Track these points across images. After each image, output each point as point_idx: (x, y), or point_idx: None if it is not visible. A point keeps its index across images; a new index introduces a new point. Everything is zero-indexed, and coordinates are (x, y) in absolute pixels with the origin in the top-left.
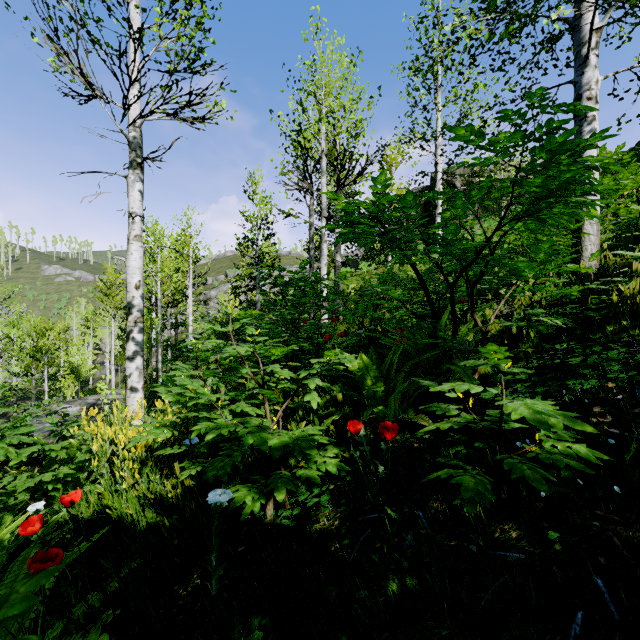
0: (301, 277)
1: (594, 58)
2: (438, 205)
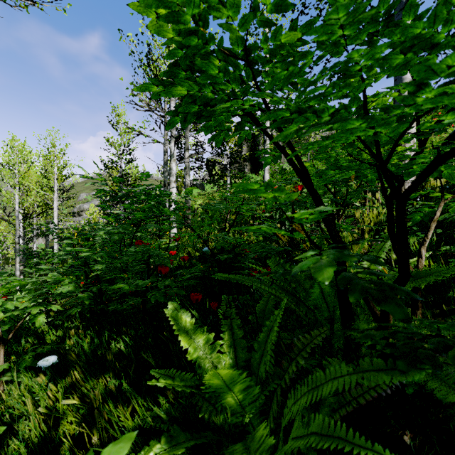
0: (144, 190)
1: None
2: (266, 140)
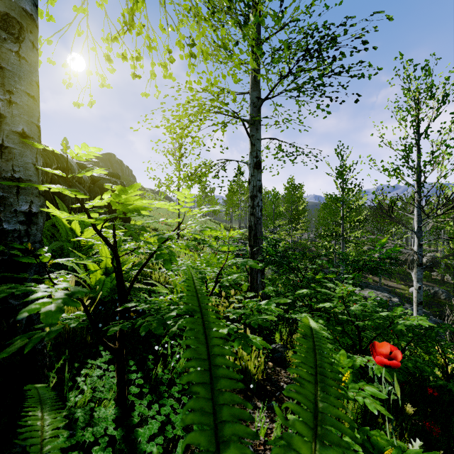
0: None
1: None
2: None
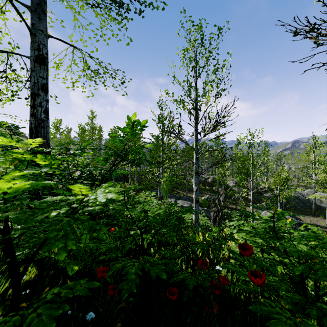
0: None
1: None
2: None
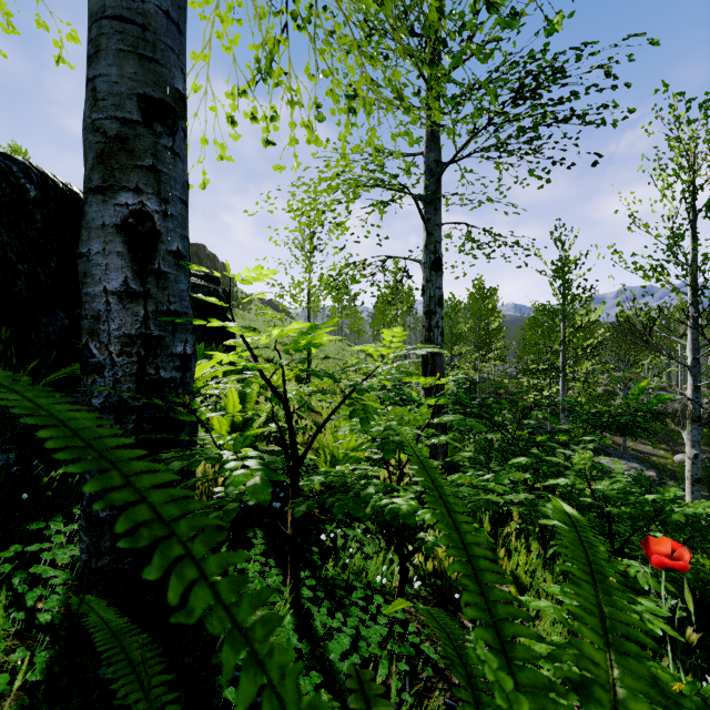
0: None
1: None
2: None
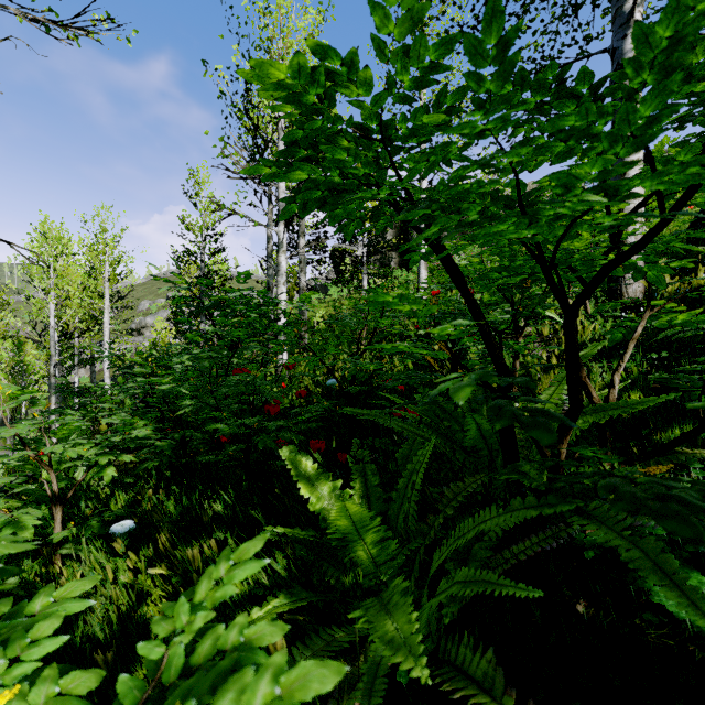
0: (241, 297)
1: (639, 17)
2: None
